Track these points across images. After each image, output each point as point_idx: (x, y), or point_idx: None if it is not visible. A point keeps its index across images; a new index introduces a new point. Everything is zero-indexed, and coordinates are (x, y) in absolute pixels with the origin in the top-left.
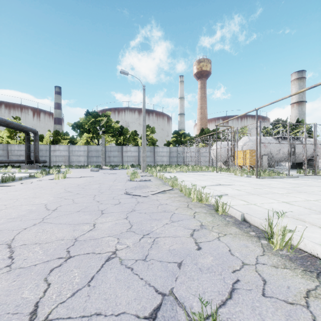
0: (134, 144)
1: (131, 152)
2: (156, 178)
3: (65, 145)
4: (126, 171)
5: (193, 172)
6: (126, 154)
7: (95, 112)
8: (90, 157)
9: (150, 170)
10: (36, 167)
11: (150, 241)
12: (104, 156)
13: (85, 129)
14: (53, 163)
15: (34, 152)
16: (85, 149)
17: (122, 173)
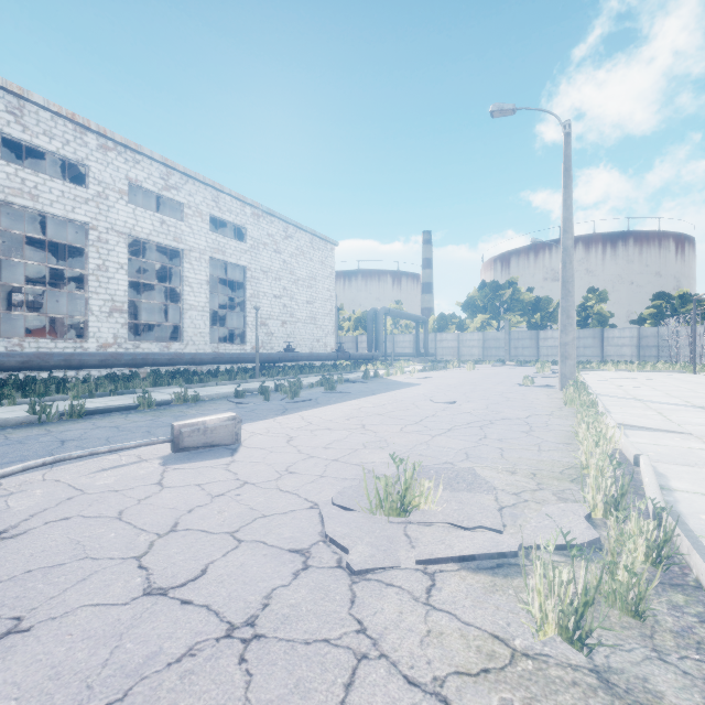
0: None
1: (553, 340)
2: None
3: (454, 333)
4: None
5: (650, 372)
6: (544, 344)
7: (493, 282)
8: (487, 349)
9: None
10: (427, 362)
11: None
12: (507, 347)
13: (479, 308)
14: (439, 357)
15: (424, 344)
16: (480, 337)
17: (531, 369)
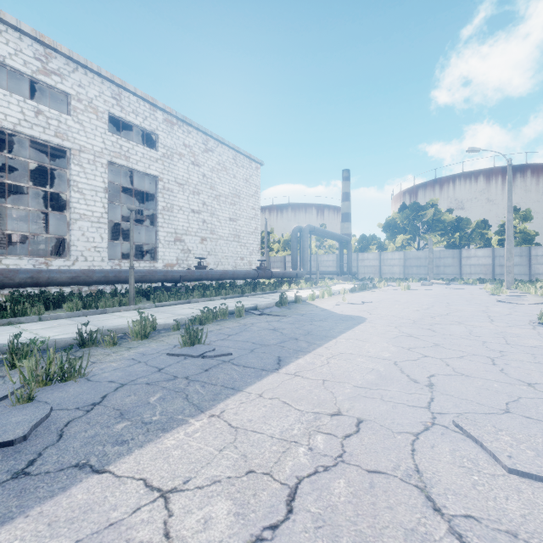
0: (480, 244)
1: (476, 259)
2: (535, 295)
3: (375, 253)
4: (474, 287)
5: None
6: (467, 262)
7: (414, 203)
8: (408, 268)
9: (521, 286)
10: (350, 279)
11: (532, 314)
12: (431, 265)
13: (399, 229)
14: (361, 275)
15: (347, 262)
16: (400, 256)
17: (471, 289)
